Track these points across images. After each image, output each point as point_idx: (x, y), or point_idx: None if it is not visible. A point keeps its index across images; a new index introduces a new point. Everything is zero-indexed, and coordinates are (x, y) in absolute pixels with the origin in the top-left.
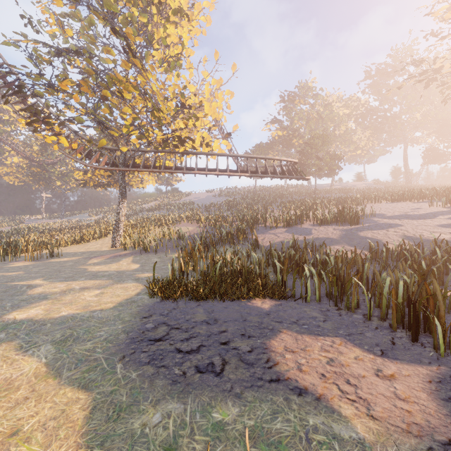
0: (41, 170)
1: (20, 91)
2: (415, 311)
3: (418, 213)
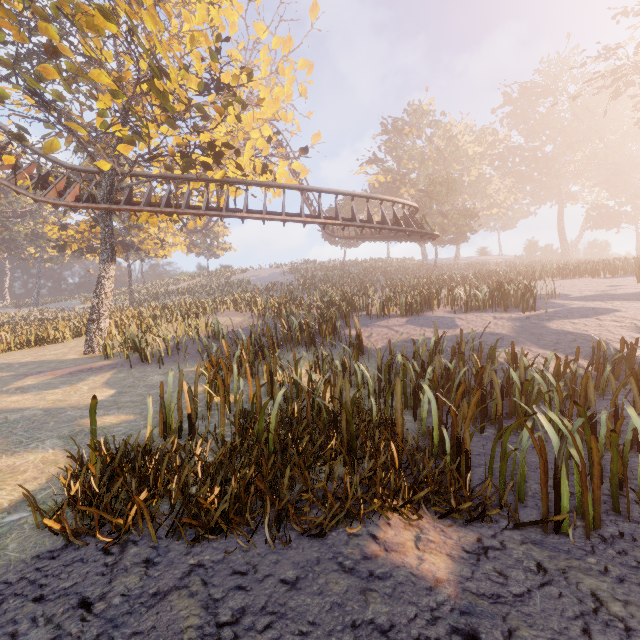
0: None
1: None
2: None
3: (627, 291)
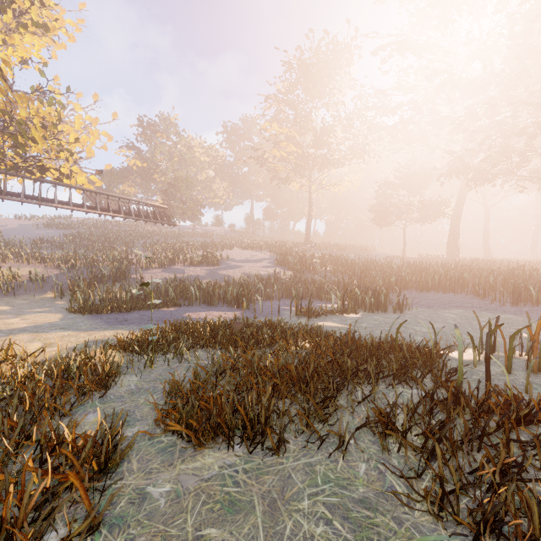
0: None
1: None
2: (238, 297)
3: (254, 258)
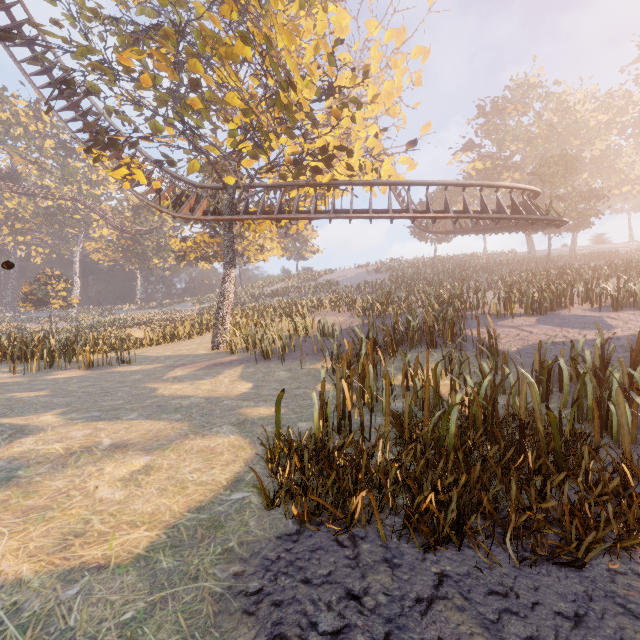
0: (133, 242)
1: (67, 89)
2: None
3: None
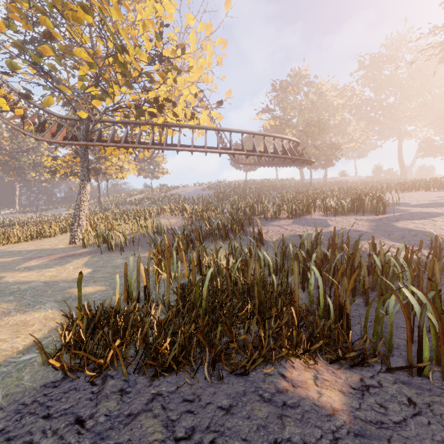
0: (10, 158)
1: None
2: None
3: None
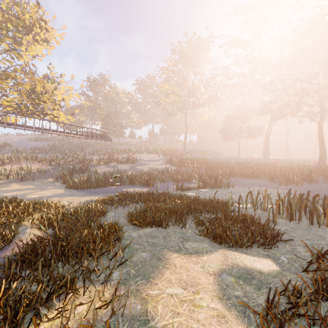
0: None
1: None
2: (148, 181)
3: (155, 159)
